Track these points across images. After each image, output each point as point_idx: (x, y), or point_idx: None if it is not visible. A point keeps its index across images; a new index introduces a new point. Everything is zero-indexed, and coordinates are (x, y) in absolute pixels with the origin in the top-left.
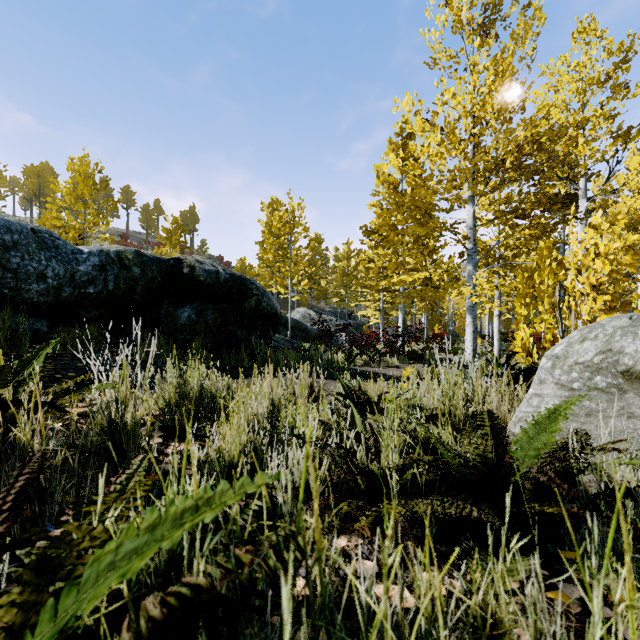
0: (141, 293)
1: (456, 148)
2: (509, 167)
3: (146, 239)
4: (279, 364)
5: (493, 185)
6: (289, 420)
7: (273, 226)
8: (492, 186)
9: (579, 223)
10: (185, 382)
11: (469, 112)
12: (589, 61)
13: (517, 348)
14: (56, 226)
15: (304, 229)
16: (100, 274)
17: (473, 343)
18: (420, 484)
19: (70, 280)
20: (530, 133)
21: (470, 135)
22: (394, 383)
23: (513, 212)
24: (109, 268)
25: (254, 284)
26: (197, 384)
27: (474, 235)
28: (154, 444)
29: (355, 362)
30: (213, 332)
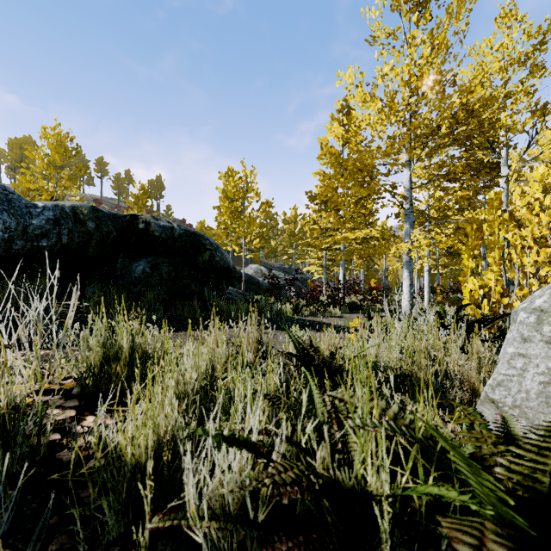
0: (96, 247)
1: (395, 115)
2: (442, 134)
3: (118, 204)
4: (231, 315)
5: (427, 151)
6: (230, 387)
7: (228, 191)
8: (426, 152)
9: (501, 188)
10: (114, 339)
11: (407, 83)
12: (511, 43)
13: (465, 300)
14: (30, 189)
15: (256, 194)
16: (54, 228)
17: (410, 295)
18: (416, 509)
19: (22, 233)
20: (466, 99)
21: (407, 105)
22: (339, 333)
23: (445, 176)
24: (63, 222)
25: (208, 240)
26: (127, 342)
27: (411, 196)
28: (62, 420)
29: (302, 312)
30: (167, 285)
